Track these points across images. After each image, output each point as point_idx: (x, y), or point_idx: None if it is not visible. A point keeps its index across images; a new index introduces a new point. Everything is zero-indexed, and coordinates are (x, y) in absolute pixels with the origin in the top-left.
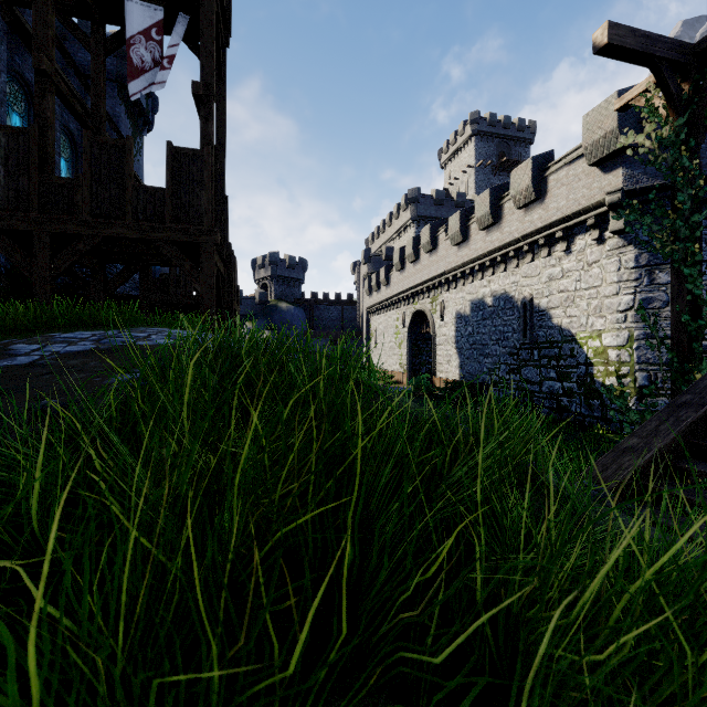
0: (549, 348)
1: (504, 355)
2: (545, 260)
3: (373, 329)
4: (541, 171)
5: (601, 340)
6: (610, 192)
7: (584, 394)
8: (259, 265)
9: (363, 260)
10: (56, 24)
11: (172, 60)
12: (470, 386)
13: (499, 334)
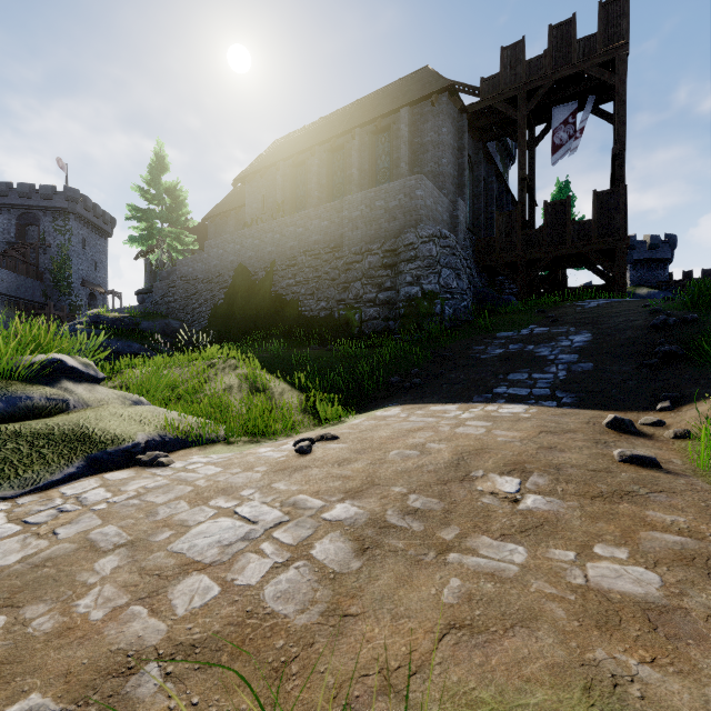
0: None
1: None
2: None
3: None
4: None
5: None
6: None
7: None
8: None
9: None
10: None
11: (582, 130)
12: None
13: None
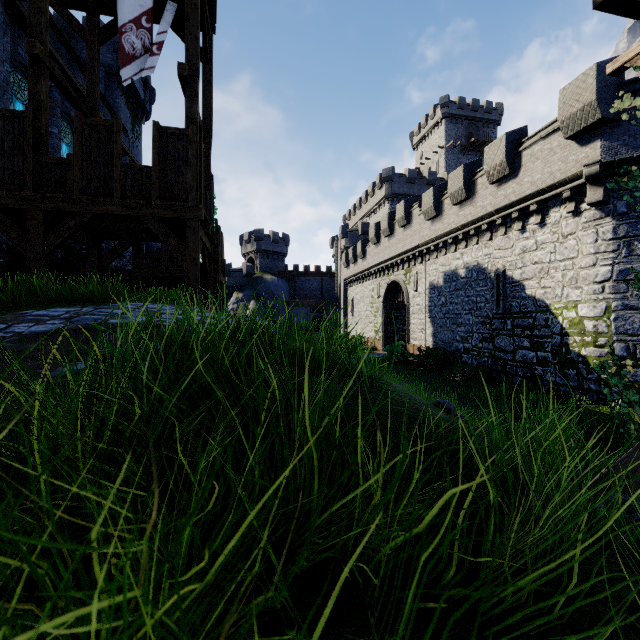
0: (523, 318)
1: (477, 324)
2: (518, 232)
3: (350, 299)
4: (515, 147)
5: (577, 311)
6: (587, 165)
7: (559, 364)
8: (246, 241)
9: (341, 235)
10: (64, 25)
11: (161, 46)
12: (443, 353)
13: (472, 304)
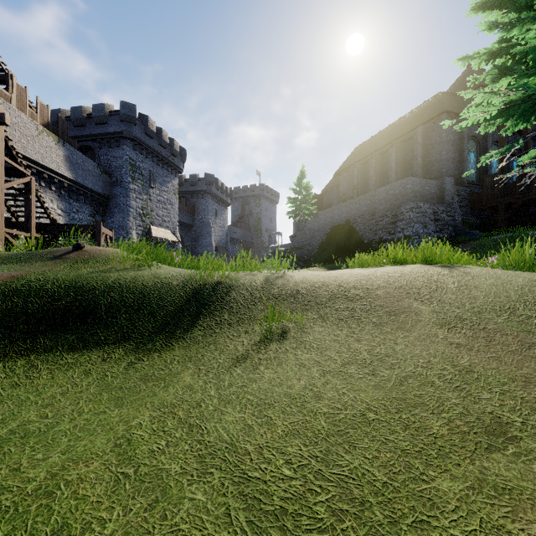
0: None
1: None
2: None
3: None
4: None
5: None
6: None
7: None
8: None
9: None
10: None
11: None
12: None
13: None
